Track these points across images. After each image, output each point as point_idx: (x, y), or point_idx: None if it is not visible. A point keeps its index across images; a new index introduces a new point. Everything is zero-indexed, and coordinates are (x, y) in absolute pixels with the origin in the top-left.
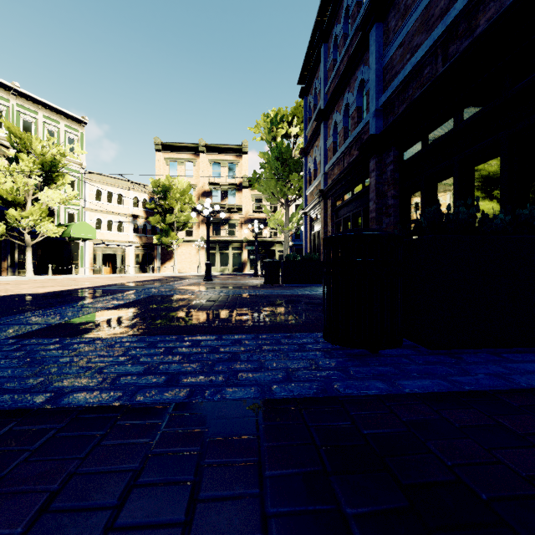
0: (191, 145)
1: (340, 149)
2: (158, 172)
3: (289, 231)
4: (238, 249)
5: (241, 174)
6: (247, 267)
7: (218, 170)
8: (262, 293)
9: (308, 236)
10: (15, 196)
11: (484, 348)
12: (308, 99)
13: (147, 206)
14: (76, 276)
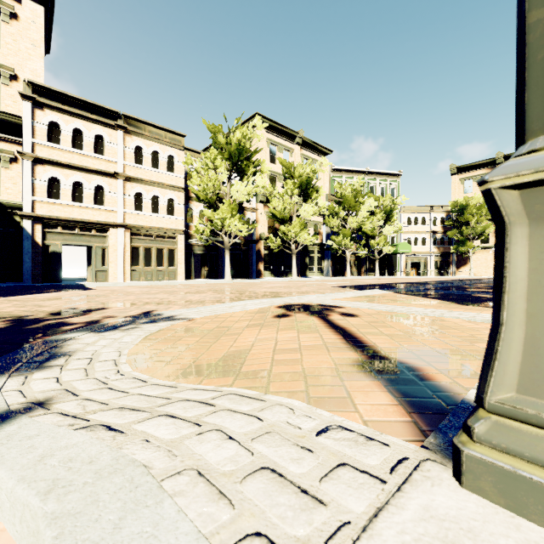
0: (486, 161)
1: None
2: (453, 192)
3: None
4: None
5: None
6: None
7: None
8: None
9: None
10: (374, 233)
11: None
12: None
13: (445, 224)
14: (399, 277)
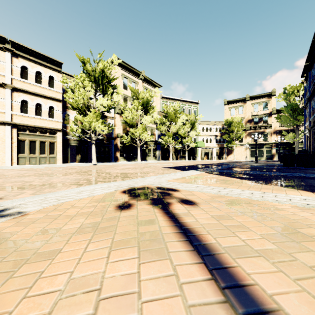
0: (241, 99)
1: (313, 116)
2: (225, 114)
3: (298, 140)
4: (269, 147)
5: (271, 107)
6: (275, 157)
7: (257, 107)
8: (277, 164)
9: (306, 144)
10: (185, 135)
11: (306, 167)
12: (306, 84)
13: (222, 131)
14: (198, 160)
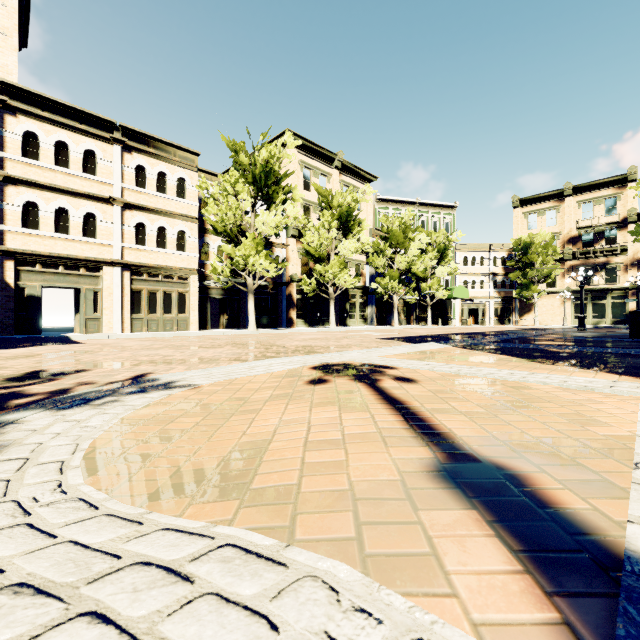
0: (553, 193)
1: None
2: (515, 228)
3: None
4: (620, 298)
5: (624, 207)
6: None
7: (590, 210)
8: (625, 335)
9: None
10: (425, 275)
11: None
12: None
13: (507, 264)
14: (454, 326)
